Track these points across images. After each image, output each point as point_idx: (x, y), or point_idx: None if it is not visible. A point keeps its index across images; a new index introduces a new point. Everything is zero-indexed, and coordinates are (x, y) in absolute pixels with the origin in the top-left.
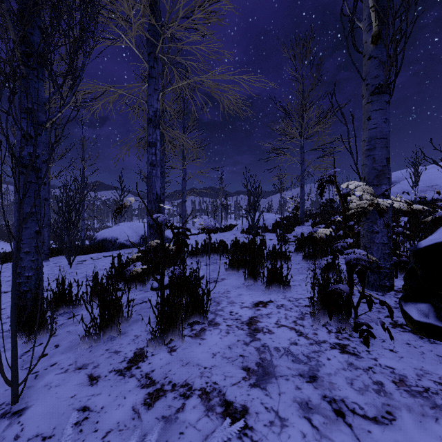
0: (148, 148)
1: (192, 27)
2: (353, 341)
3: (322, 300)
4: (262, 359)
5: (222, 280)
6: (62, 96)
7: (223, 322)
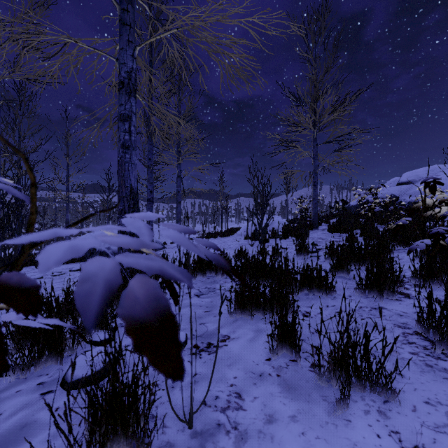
0: (119, 123)
1: None
2: None
3: None
4: None
5: (222, 344)
6: None
7: None
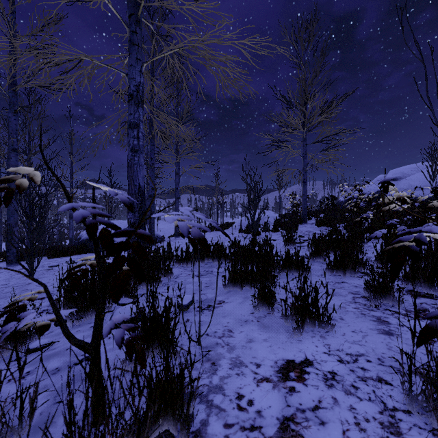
0: (129, 130)
1: None
2: None
3: None
4: None
5: (219, 305)
6: None
7: None
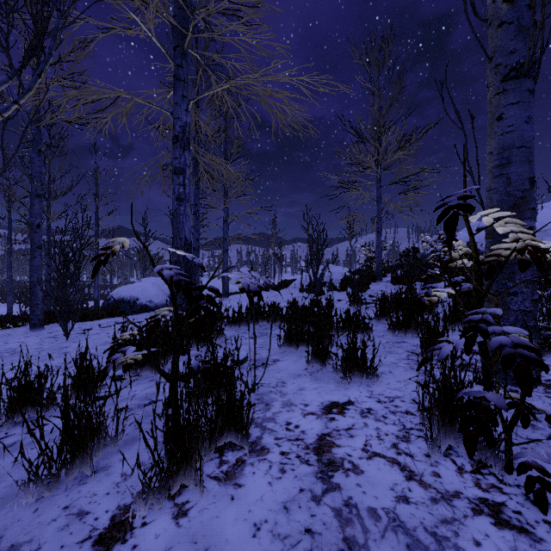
0: (174, 176)
1: (234, 14)
2: (510, 495)
3: (443, 412)
4: (349, 542)
5: (273, 363)
6: (19, 77)
7: (275, 445)
